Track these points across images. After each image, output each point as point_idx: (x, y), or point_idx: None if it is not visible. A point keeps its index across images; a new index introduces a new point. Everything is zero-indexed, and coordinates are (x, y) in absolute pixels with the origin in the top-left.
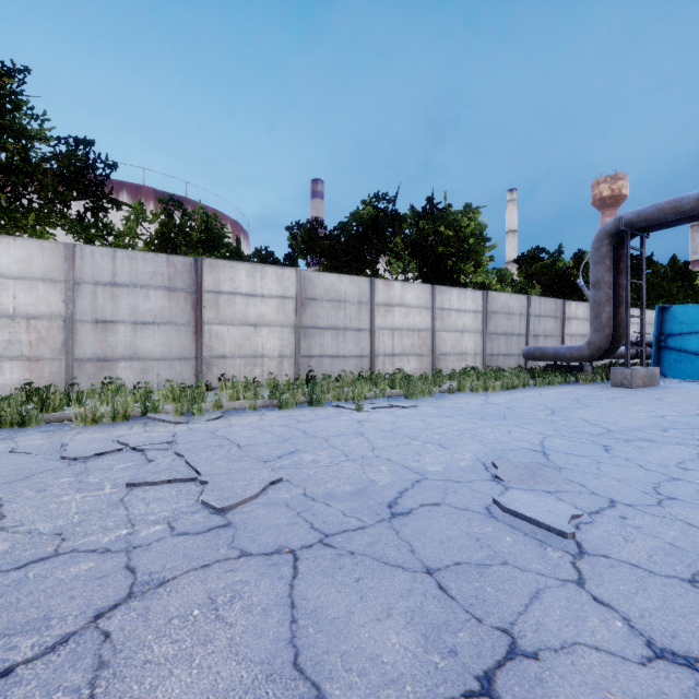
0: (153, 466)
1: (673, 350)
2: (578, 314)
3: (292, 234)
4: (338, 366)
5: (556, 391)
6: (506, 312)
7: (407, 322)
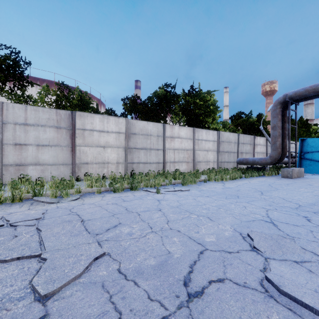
0: (13, 243)
1: (307, 159)
2: (260, 142)
3: (124, 102)
4: (147, 168)
5: (256, 180)
6: (228, 141)
7: (181, 146)
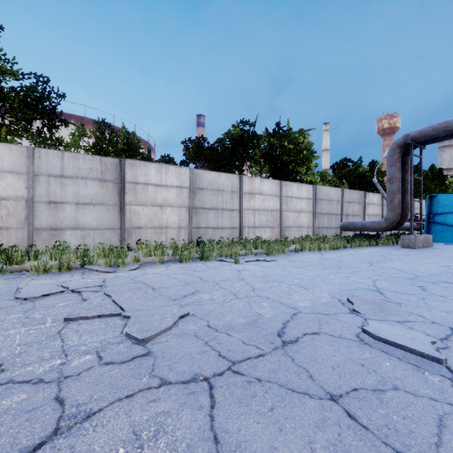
0: (86, 304)
1: (438, 224)
2: (373, 201)
3: (185, 146)
4: (217, 234)
5: (366, 250)
6: (328, 199)
7: (264, 205)
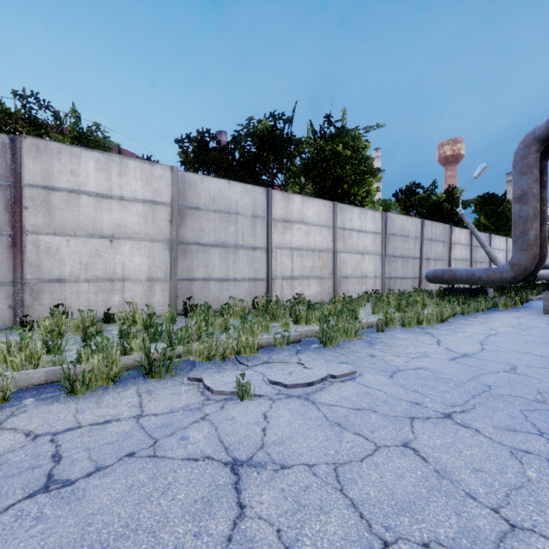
0: None
1: None
2: (461, 239)
3: (181, 147)
4: (227, 291)
5: (501, 323)
6: (403, 235)
7: (308, 241)
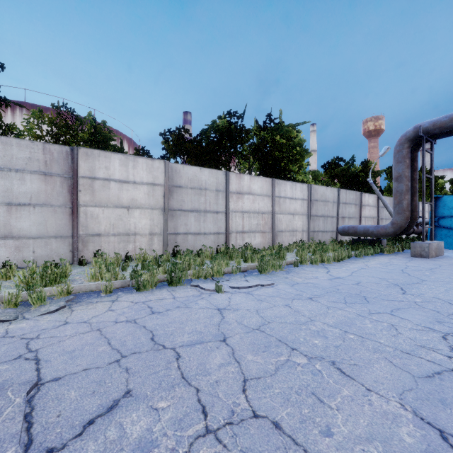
0: None
1: (444, 228)
2: (369, 202)
3: (164, 138)
4: (199, 241)
5: (376, 262)
6: (323, 200)
7: (254, 207)
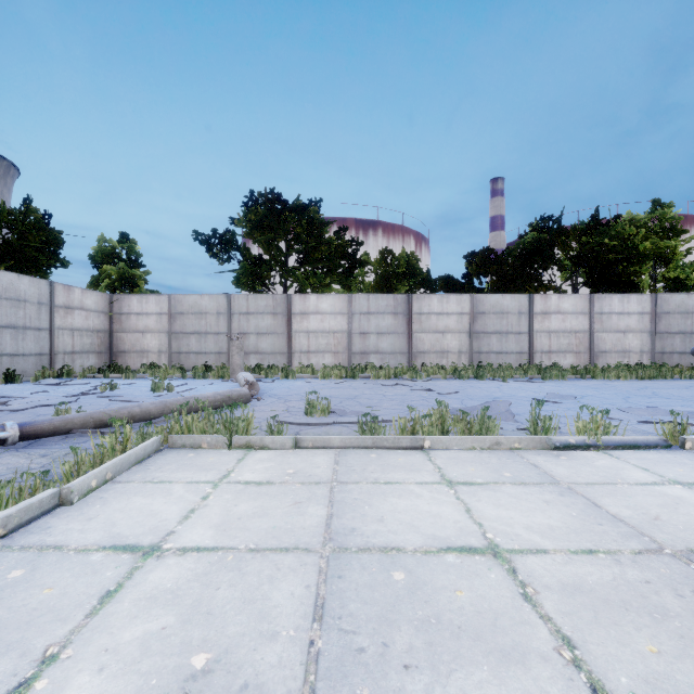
0: (415, 387)
1: None
2: None
3: (468, 261)
4: (501, 359)
5: (691, 382)
6: (682, 312)
7: (564, 326)
